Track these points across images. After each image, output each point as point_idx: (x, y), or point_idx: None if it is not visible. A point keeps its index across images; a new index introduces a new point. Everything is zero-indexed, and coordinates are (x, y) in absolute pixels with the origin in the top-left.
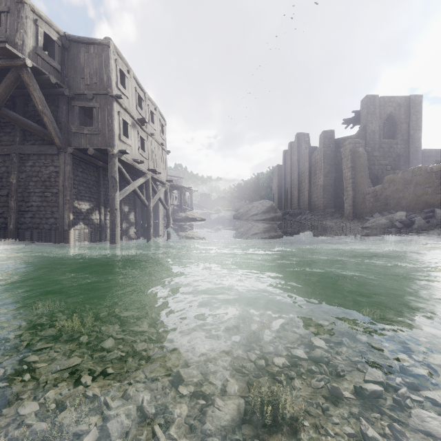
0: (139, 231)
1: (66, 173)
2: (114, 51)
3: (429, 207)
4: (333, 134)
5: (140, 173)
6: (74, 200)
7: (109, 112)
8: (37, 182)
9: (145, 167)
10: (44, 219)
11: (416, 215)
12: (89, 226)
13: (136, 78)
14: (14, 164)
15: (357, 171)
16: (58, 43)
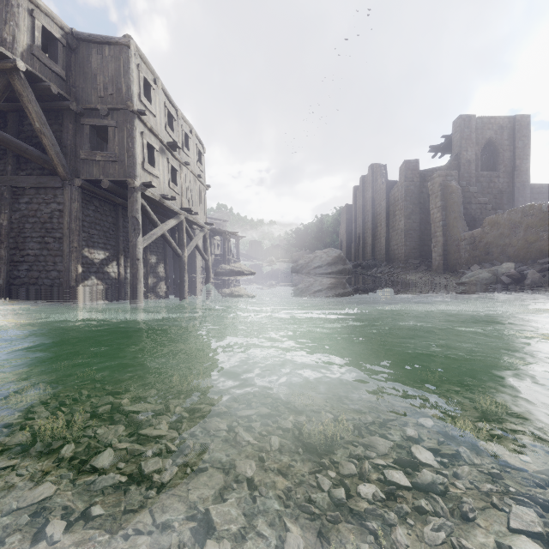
0: (170, 288)
1: (73, 212)
2: (136, 53)
3: (545, 256)
4: (417, 164)
5: (171, 214)
6: (83, 248)
7: (129, 133)
8: (35, 224)
9: (178, 206)
10: (44, 272)
11: (528, 267)
12: (104, 281)
13: (165, 90)
14: (5, 200)
15: (449, 212)
16: (63, 42)
